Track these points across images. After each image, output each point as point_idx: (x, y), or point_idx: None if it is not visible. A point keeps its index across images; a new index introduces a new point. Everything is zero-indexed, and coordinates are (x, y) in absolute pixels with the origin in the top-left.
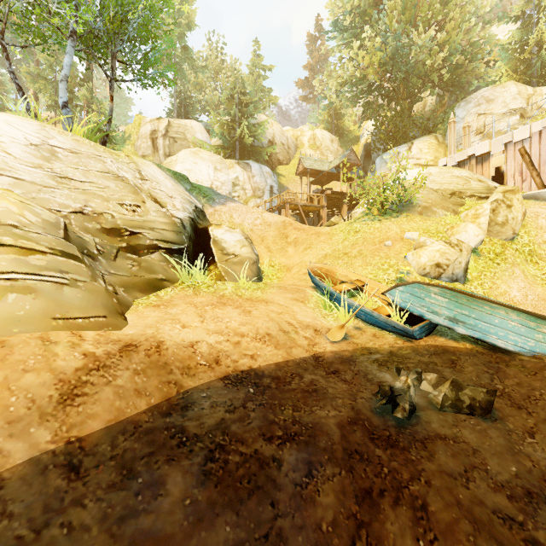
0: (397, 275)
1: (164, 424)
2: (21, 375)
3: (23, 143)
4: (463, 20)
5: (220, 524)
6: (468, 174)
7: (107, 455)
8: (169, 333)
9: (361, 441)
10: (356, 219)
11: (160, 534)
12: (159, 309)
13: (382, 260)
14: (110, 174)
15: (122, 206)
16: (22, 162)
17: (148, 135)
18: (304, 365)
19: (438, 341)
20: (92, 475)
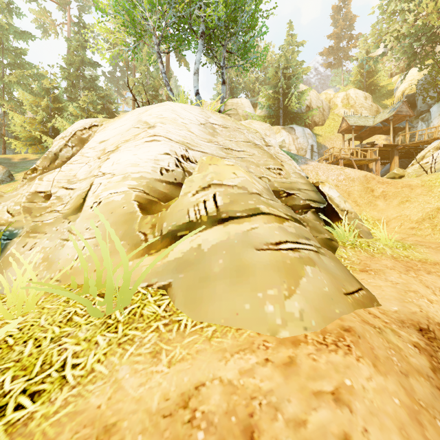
0: None
1: None
2: (408, 382)
3: (196, 123)
4: None
5: None
6: None
7: None
8: (431, 312)
9: None
10: None
11: None
12: (373, 275)
13: None
14: (250, 143)
15: (269, 170)
16: (200, 138)
17: None
18: None
19: None
20: None
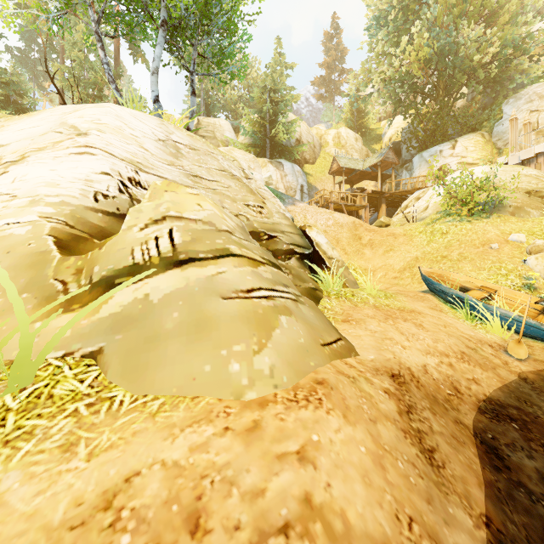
0: (527, 281)
1: (508, 482)
2: (375, 428)
3: (153, 138)
4: (513, 14)
5: None
6: (537, 172)
7: (522, 538)
8: (404, 357)
9: None
10: (434, 220)
11: None
12: (354, 325)
13: (496, 264)
14: (226, 172)
15: (249, 207)
16: (158, 159)
17: None
18: (524, 390)
19: None
20: None
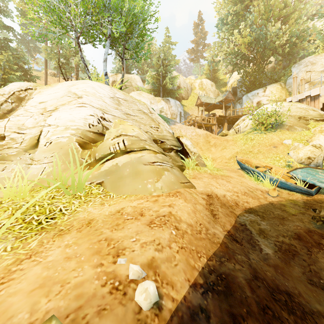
0: (287, 163)
1: (244, 228)
2: (195, 205)
3: (108, 97)
4: (297, 18)
5: (292, 265)
6: (306, 106)
7: (240, 238)
8: (215, 191)
9: (319, 239)
10: (248, 132)
11: (279, 266)
12: (197, 179)
13: (274, 155)
14: (141, 111)
15: (152, 128)
16: (111, 107)
17: (111, 83)
18: (269, 207)
19: (323, 197)
20: (243, 244)
